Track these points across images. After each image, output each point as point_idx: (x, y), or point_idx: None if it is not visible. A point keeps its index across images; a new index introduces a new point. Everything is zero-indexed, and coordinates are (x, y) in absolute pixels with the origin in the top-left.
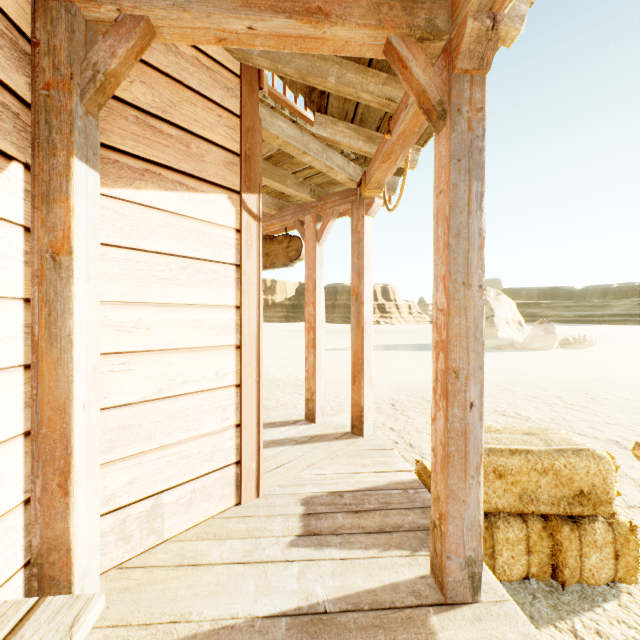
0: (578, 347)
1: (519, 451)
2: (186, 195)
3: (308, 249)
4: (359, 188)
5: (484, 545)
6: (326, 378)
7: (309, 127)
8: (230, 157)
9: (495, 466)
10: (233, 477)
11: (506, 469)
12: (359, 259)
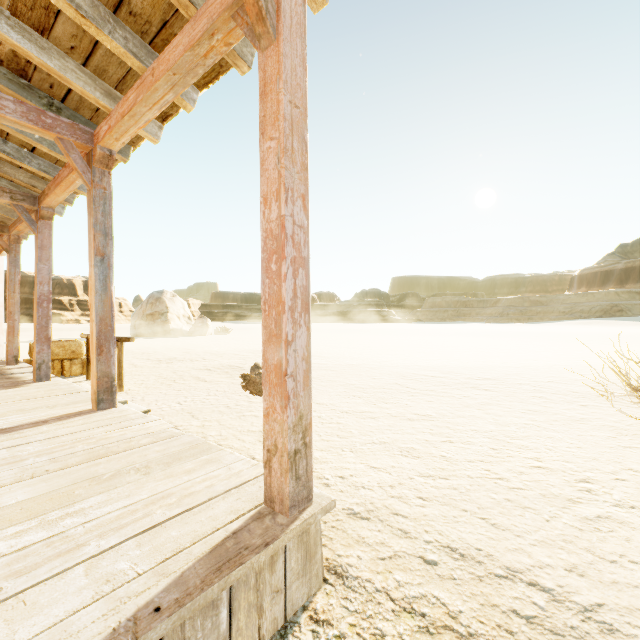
0: (223, 333)
1: (53, 342)
2: None
3: None
4: None
5: None
6: None
7: None
8: None
9: None
10: None
11: None
12: None
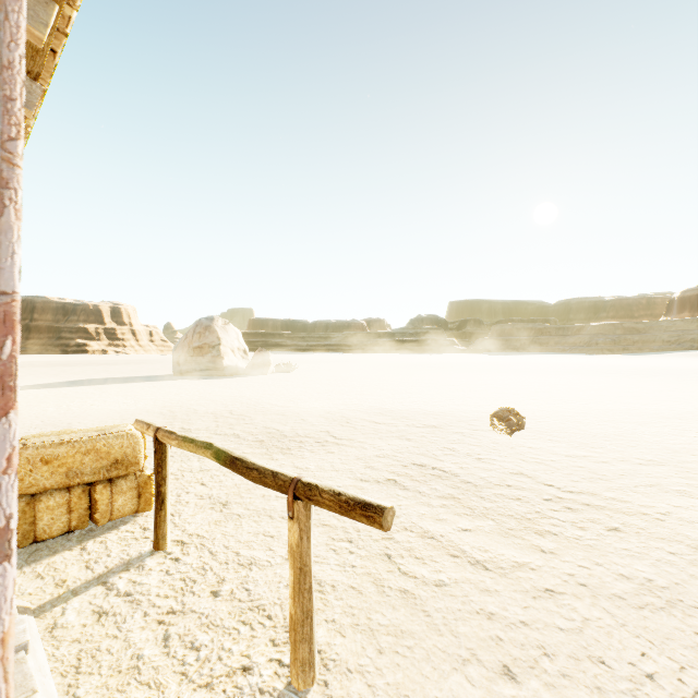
0: (287, 371)
1: (69, 441)
2: None
3: None
4: None
5: (24, 516)
6: None
7: None
8: None
9: (44, 456)
10: None
11: (55, 456)
12: None
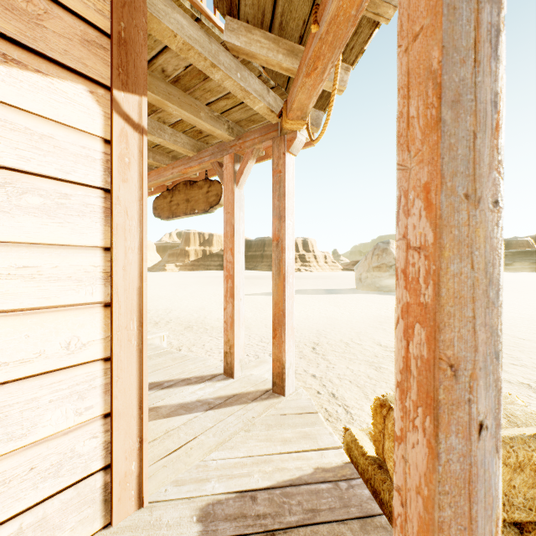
0: None
1: None
2: (3, 69)
3: (226, 192)
4: (280, 122)
5: None
6: (252, 321)
7: (218, 32)
8: (93, 34)
9: None
10: (98, 490)
11: None
12: (280, 201)
